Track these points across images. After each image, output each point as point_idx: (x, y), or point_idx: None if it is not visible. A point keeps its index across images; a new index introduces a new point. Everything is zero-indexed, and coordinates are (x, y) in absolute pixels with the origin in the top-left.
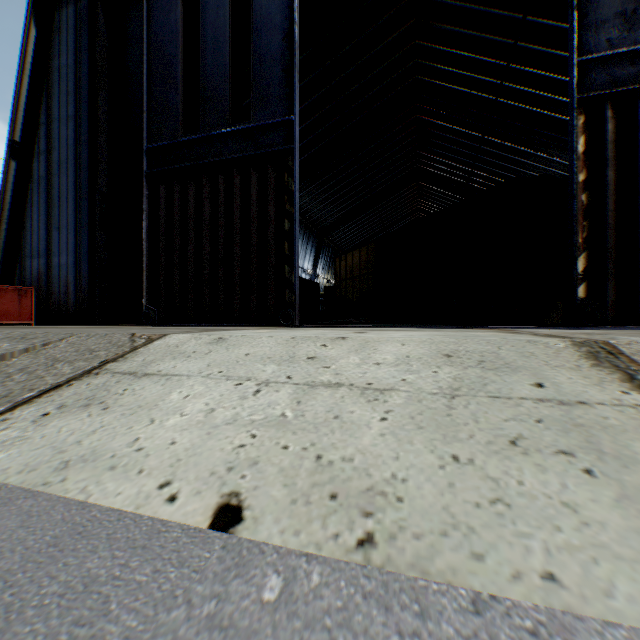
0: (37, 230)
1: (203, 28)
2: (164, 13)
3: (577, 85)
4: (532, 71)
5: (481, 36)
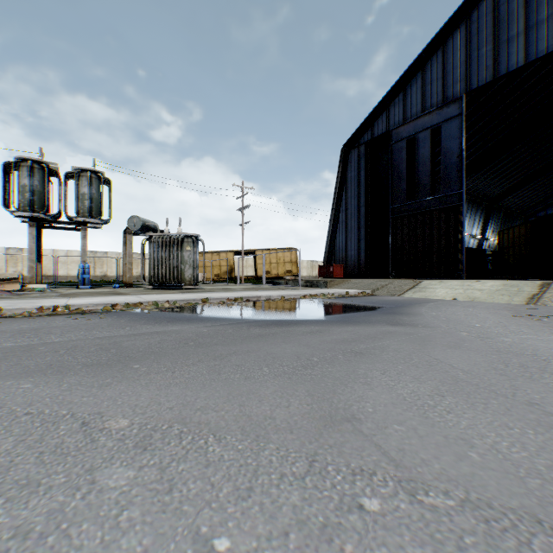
0: (341, 241)
1: (417, 156)
2: (399, 152)
3: None
4: None
5: None
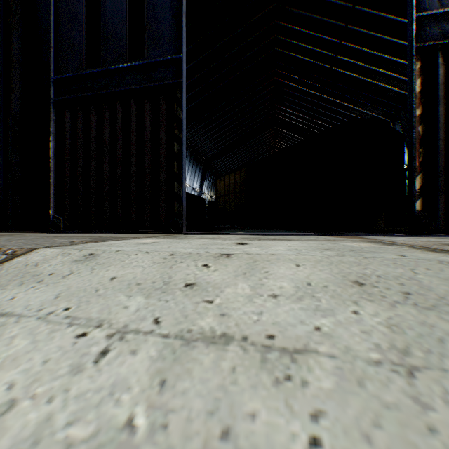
0: None
1: None
2: None
3: (415, 37)
4: (357, 48)
5: (322, 19)
